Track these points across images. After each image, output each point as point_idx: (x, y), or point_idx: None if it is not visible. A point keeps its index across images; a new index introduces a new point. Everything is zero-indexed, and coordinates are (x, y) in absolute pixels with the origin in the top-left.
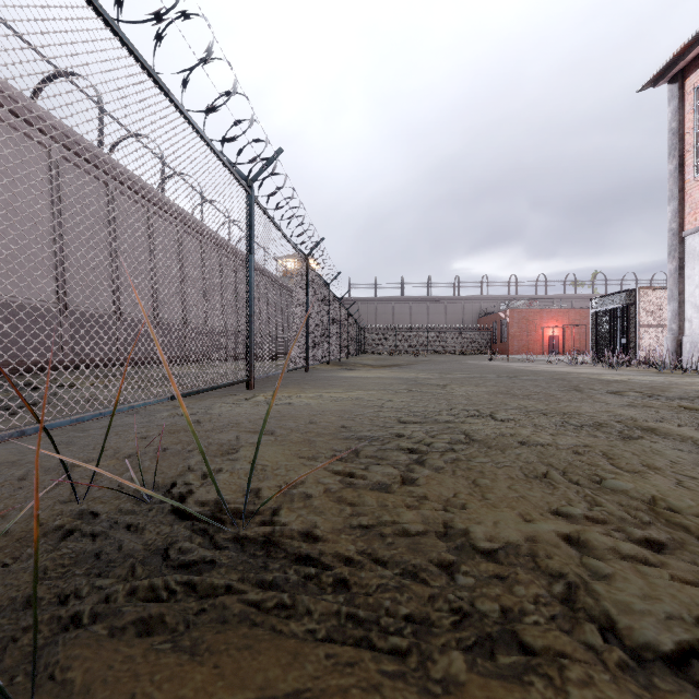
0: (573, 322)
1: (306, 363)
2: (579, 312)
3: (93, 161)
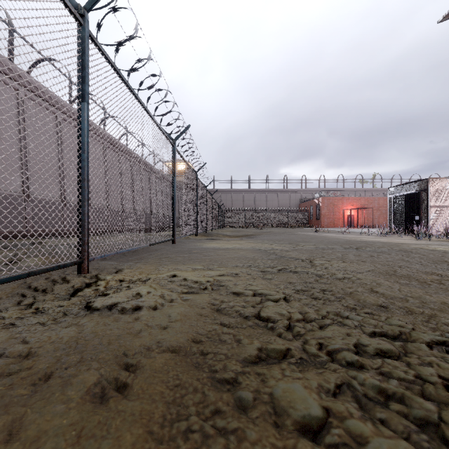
0: (363, 206)
1: (173, 235)
2: (367, 199)
3: (2, 69)
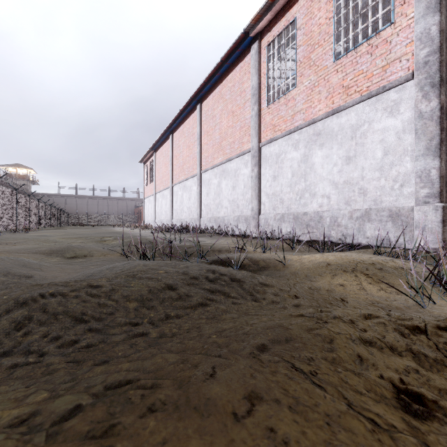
0: None
1: (38, 227)
2: None
3: None
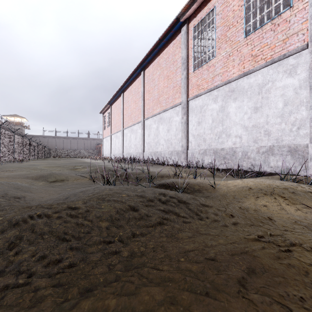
0: None
1: (29, 158)
2: None
3: None
